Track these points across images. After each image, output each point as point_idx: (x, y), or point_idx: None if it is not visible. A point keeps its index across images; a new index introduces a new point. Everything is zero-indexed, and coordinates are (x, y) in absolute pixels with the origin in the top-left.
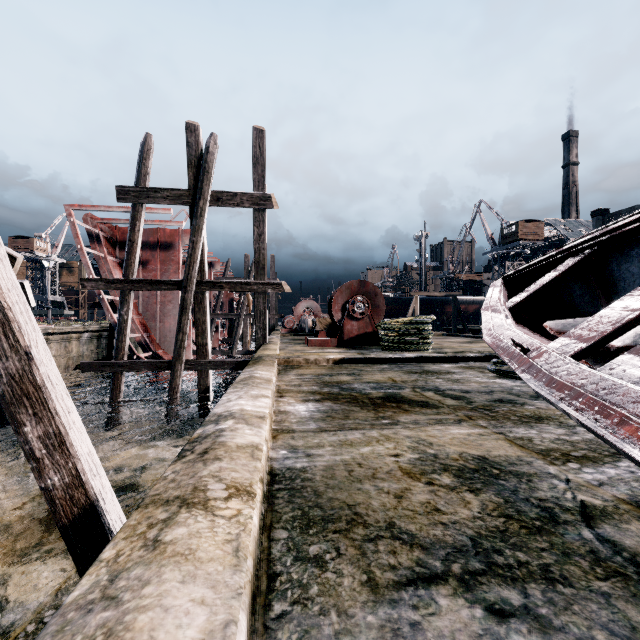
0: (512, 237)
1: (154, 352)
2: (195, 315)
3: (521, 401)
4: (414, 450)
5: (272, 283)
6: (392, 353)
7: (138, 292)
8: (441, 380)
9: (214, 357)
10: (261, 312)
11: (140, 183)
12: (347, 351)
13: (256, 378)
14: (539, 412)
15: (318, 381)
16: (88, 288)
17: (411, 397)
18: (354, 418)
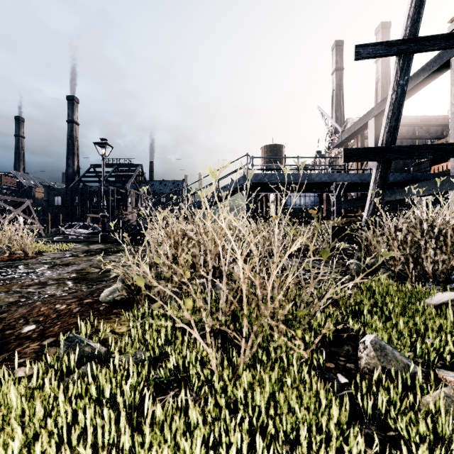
0: None
1: None
2: None
3: None
4: None
5: None
6: None
7: None
8: None
9: None
10: None
11: None
12: None
13: None
14: None
15: None
16: None
17: None
18: None
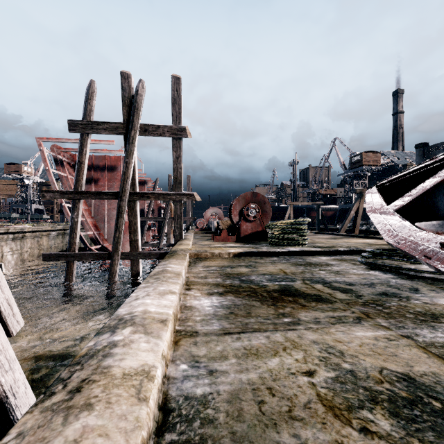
0: (358, 163)
1: (102, 245)
2: (128, 218)
3: (404, 294)
4: (327, 364)
5: (186, 194)
6: (279, 248)
7: (91, 202)
8: (324, 272)
9: (148, 248)
10: (178, 216)
11: (86, 118)
12: (243, 245)
13: (167, 272)
14: (429, 308)
15: (221, 273)
16: (47, 198)
17: (304, 290)
18: (256, 315)
